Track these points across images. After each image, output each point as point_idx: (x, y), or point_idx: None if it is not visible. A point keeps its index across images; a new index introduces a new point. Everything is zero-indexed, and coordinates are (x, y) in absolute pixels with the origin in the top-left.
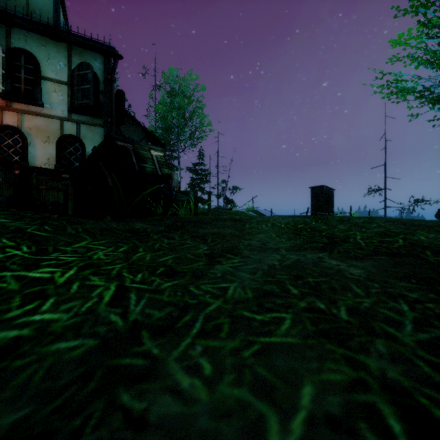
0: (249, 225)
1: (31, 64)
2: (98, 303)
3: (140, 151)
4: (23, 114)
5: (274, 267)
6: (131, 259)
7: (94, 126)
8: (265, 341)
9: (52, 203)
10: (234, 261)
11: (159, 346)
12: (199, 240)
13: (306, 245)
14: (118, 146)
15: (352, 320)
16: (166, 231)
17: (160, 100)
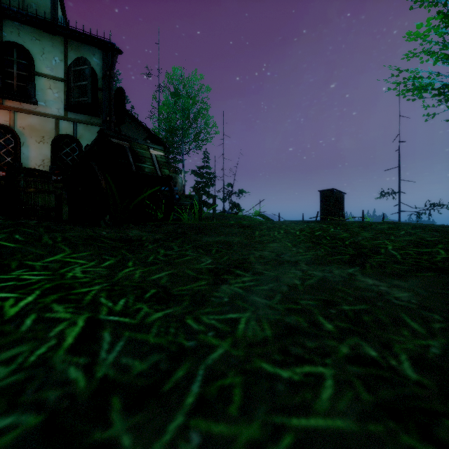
0: (260, 232)
1: (25, 59)
2: (56, 348)
3: (138, 150)
4: (15, 112)
5: (296, 287)
6: (115, 277)
7: (92, 125)
8: (300, 426)
9: (42, 207)
10: (245, 279)
11: (133, 429)
12: (201, 250)
13: (329, 258)
14: (113, 143)
15: (425, 381)
16: (163, 239)
17: (164, 101)
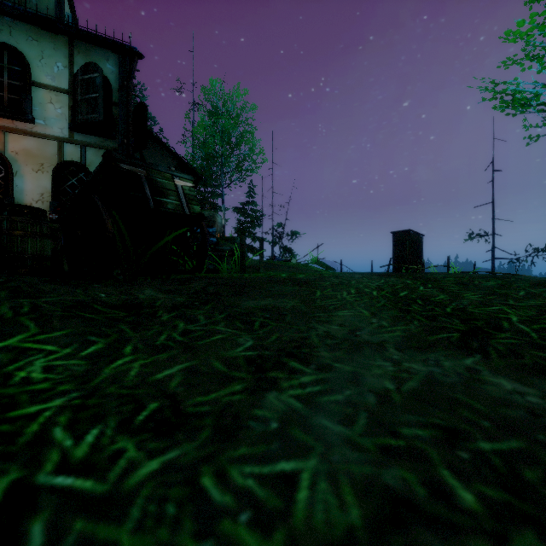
0: (322, 292)
1: (18, 64)
2: None
3: (158, 179)
4: (6, 133)
5: (389, 397)
6: (97, 378)
7: (105, 149)
8: None
9: (33, 255)
10: (305, 380)
11: None
12: (239, 323)
13: (430, 337)
14: (123, 170)
15: None
16: (186, 304)
17: (199, 122)
